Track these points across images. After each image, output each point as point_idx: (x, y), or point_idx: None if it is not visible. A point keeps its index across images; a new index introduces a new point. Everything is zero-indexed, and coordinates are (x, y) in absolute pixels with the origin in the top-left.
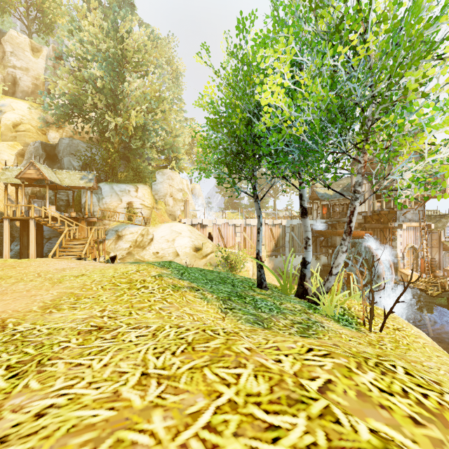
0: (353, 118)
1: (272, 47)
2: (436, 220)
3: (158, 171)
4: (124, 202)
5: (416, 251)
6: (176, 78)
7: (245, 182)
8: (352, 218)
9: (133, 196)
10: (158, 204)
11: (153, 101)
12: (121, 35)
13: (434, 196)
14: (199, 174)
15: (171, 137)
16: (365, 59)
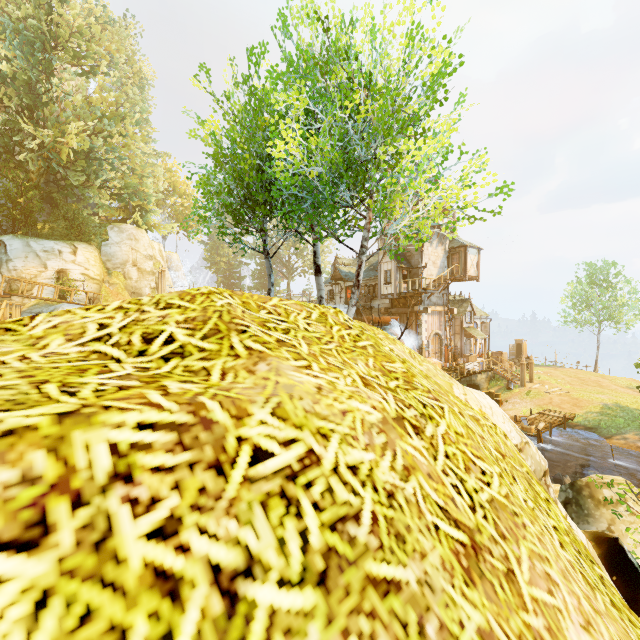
0: (357, 175)
1: (285, 90)
2: (458, 305)
3: (111, 225)
4: (51, 269)
5: (440, 338)
6: (139, 86)
7: (247, 254)
8: (360, 272)
9: (68, 260)
10: (112, 276)
11: (107, 116)
12: (47, 1)
13: (456, 278)
14: (198, 220)
15: (135, 176)
16: (365, 124)
